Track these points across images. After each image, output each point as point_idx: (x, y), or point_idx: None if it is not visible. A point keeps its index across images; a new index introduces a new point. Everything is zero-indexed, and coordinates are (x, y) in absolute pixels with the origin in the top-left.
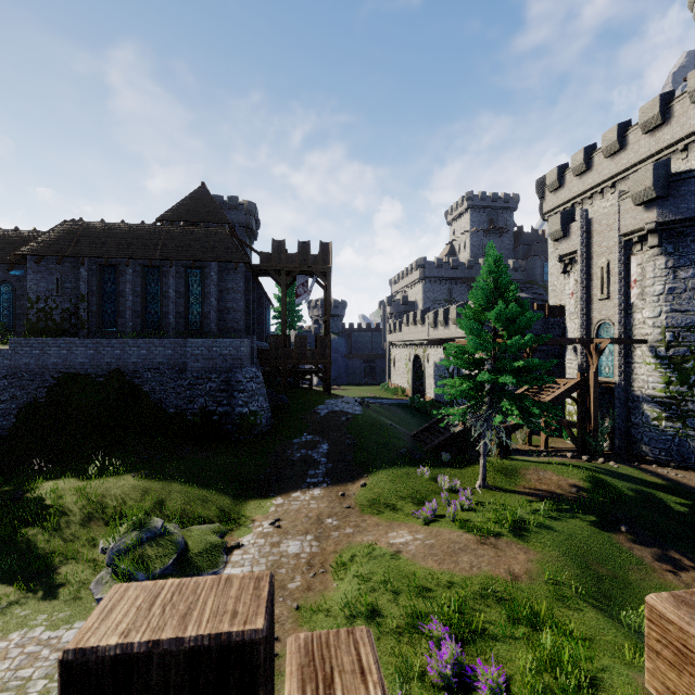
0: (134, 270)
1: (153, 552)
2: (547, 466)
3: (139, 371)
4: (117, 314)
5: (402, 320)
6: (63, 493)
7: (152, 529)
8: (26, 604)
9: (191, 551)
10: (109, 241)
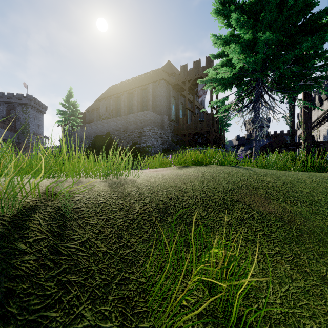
0: (125, 97)
1: None
2: None
3: (114, 132)
4: (120, 116)
5: None
6: None
7: None
8: None
9: None
10: (119, 88)
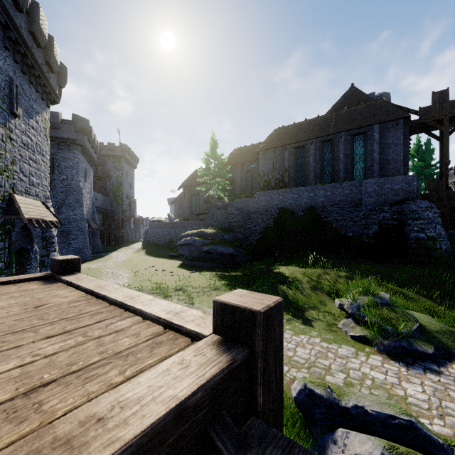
0: (315, 146)
1: (392, 314)
2: None
3: (325, 207)
4: (305, 177)
5: None
6: (293, 272)
7: (382, 298)
8: (299, 322)
9: (427, 327)
10: (299, 132)
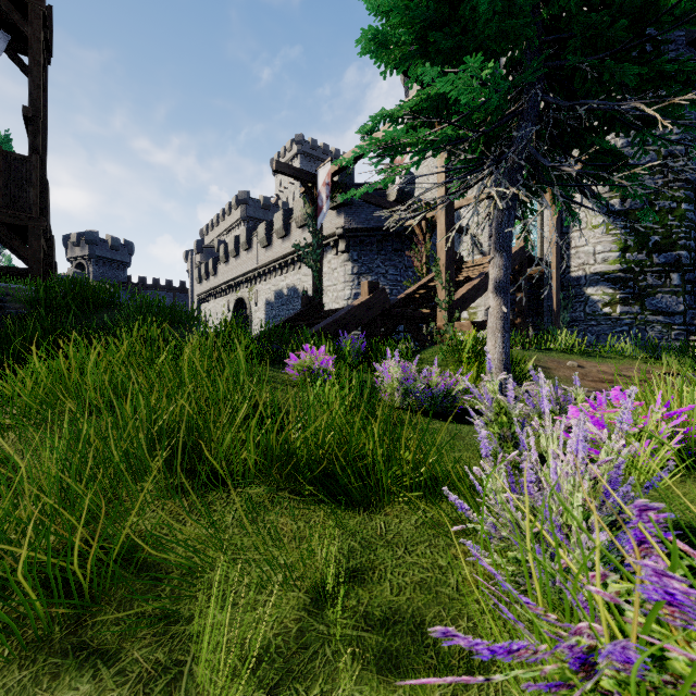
0: None
1: None
2: (564, 353)
3: None
4: None
5: (217, 258)
6: None
7: None
8: None
9: None
10: None
